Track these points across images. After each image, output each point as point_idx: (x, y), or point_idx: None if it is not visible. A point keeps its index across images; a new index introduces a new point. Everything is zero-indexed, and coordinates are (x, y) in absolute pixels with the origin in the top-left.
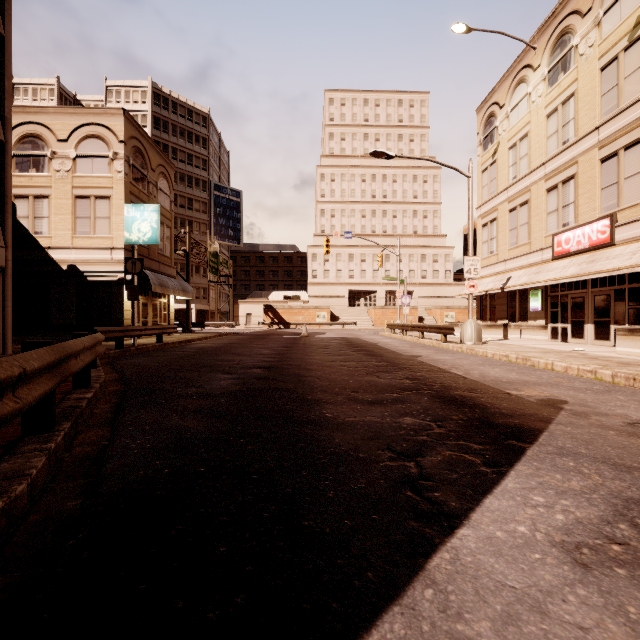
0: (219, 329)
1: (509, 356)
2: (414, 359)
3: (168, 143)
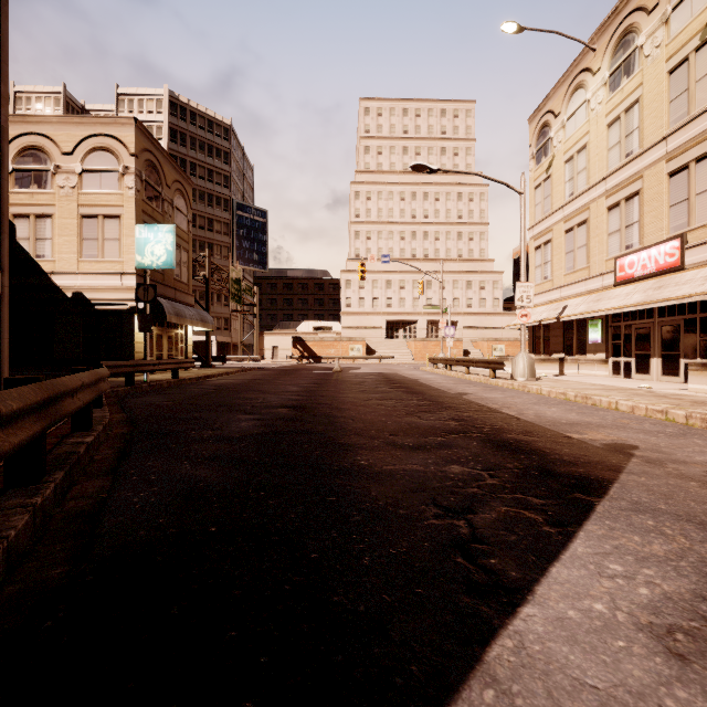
0: (242, 363)
1: (567, 394)
2: (460, 397)
3: (186, 157)
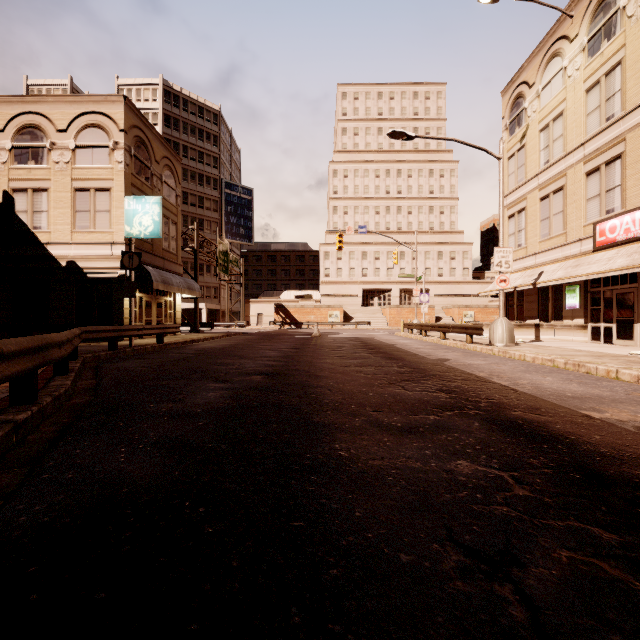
0: (229, 329)
1: (555, 361)
2: (442, 364)
3: (179, 141)
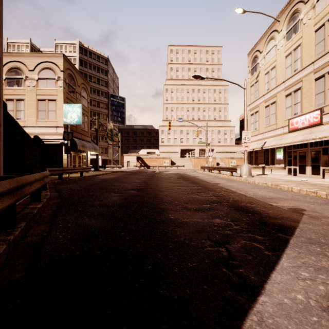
0: (113, 169)
1: (267, 183)
2: (216, 185)
3: (87, 73)
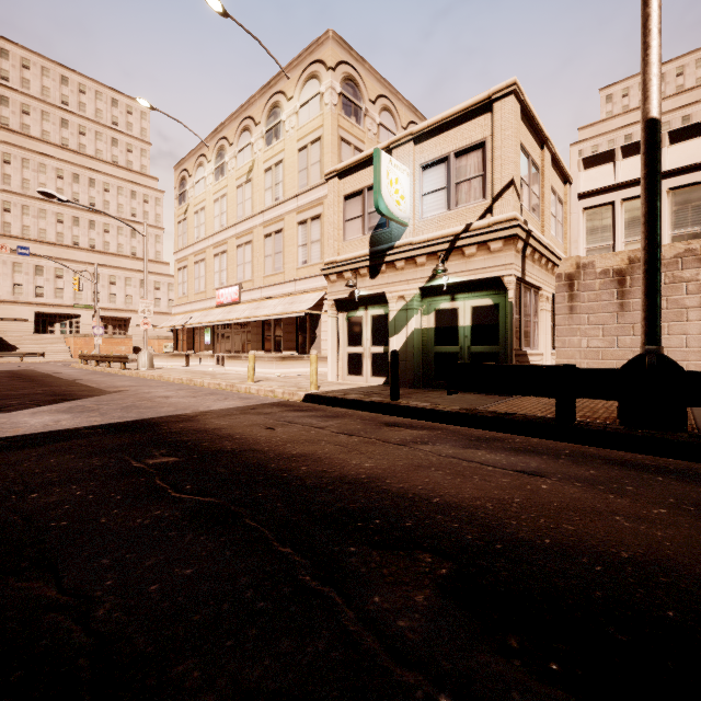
0: None
1: (155, 375)
2: (71, 381)
3: None
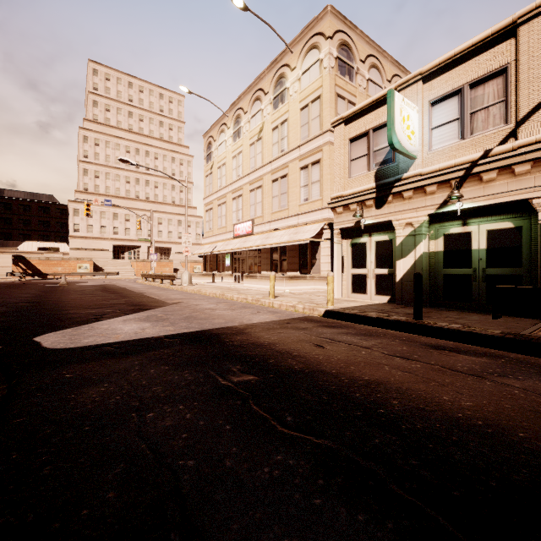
0: None
1: (195, 290)
2: (140, 294)
3: None
